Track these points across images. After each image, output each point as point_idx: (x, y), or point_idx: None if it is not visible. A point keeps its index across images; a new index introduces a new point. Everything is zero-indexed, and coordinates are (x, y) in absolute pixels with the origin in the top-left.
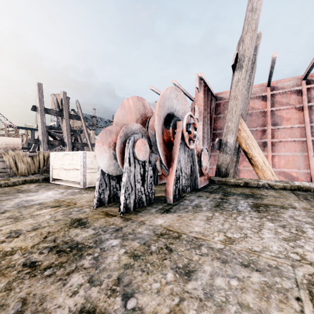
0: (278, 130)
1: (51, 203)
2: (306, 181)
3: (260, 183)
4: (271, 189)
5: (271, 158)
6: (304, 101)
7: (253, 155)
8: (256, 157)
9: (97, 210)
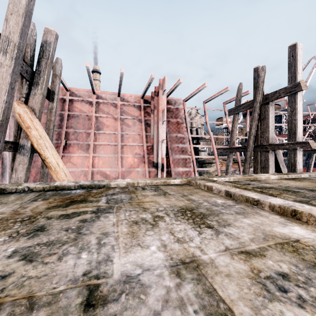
0: (100, 135)
1: None
2: (115, 177)
3: (19, 187)
4: (24, 193)
5: (93, 159)
6: (118, 113)
7: (46, 156)
8: (49, 158)
9: None
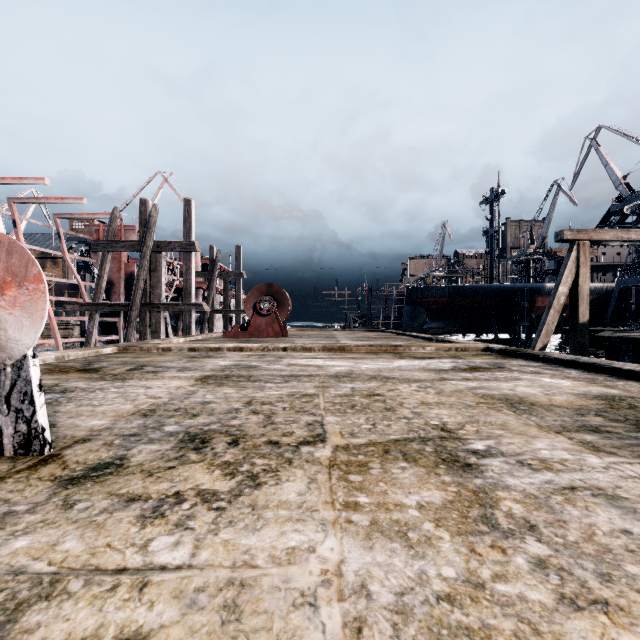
0: None
1: None
2: None
3: None
4: None
5: None
6: None
7: None
8: None
9: None
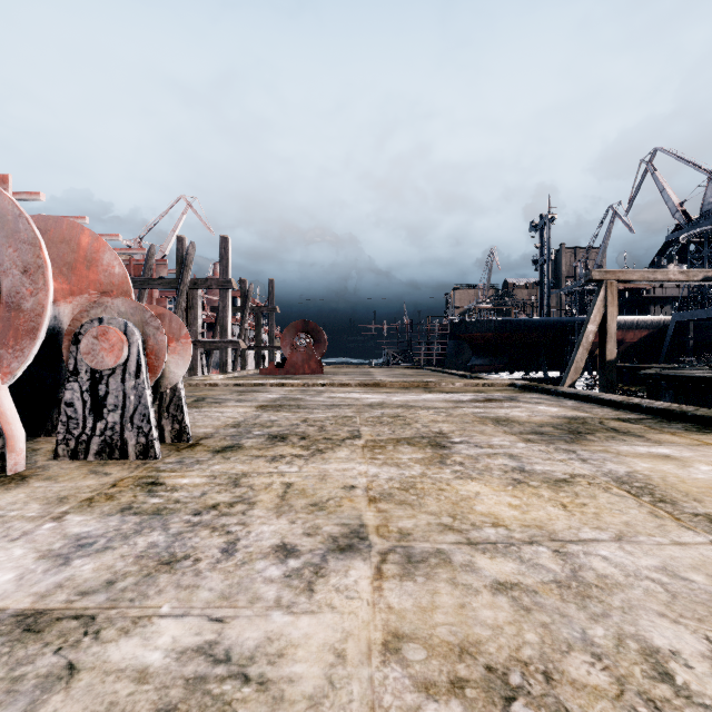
0: None
1: (123, 498)
2: None
3: None
4: None
5: None
6: None
7: None
8: None
9: (171, 454)
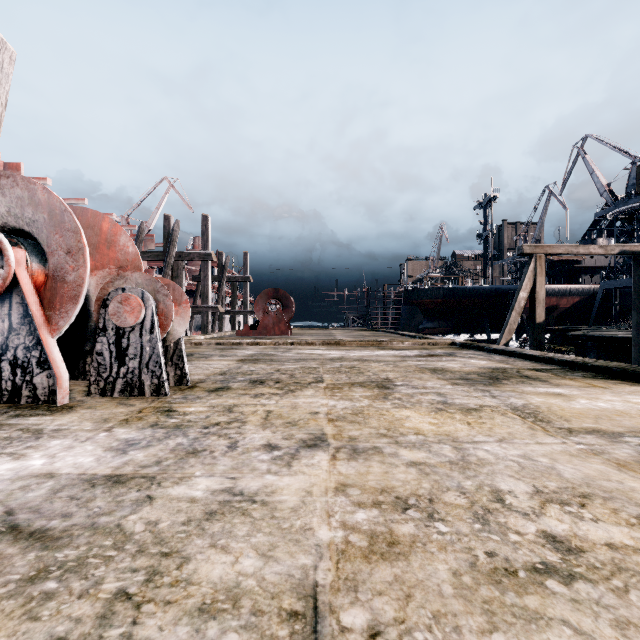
0: None
1: (150, 419)
2: None
3: None
4: None
5: None
6: None
7: None
8: None
9: (177, 393)
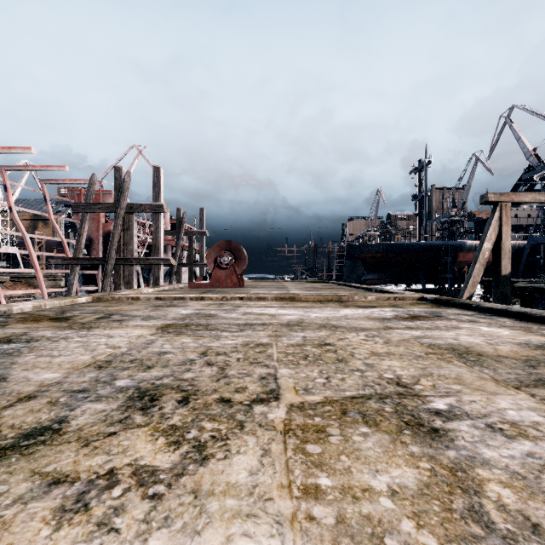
0: None
1: None
2: None
3: None
4: None
5: None
6: None
7: None
8: None
9: None
